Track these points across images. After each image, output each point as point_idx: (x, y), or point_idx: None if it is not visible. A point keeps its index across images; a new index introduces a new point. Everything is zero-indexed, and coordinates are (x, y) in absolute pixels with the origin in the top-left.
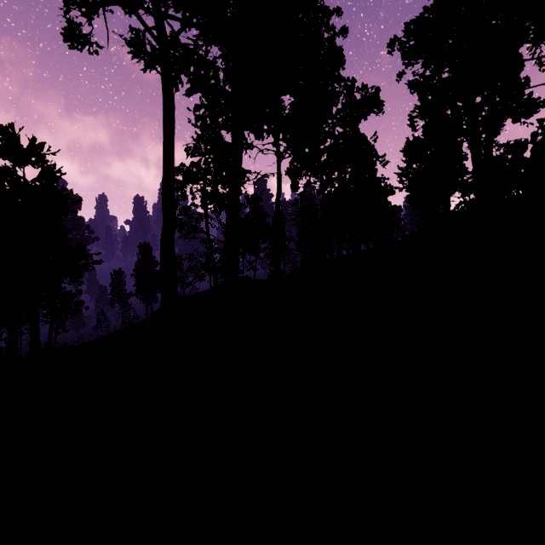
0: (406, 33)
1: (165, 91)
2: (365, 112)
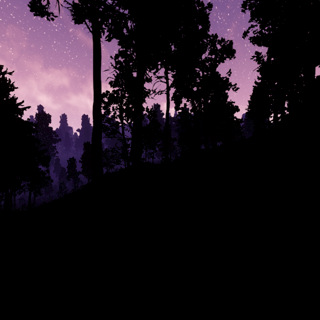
0: None
1: (94, 41)
2: (223, 57)
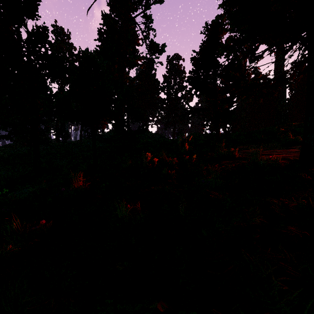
0: None
1: None
2: None
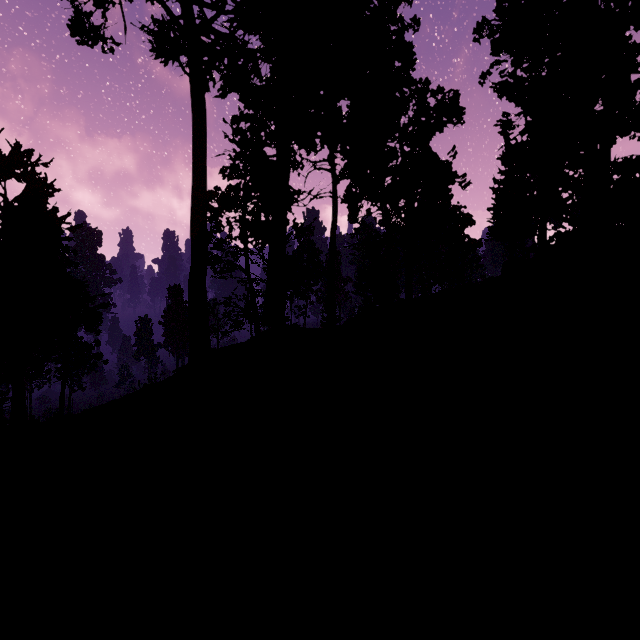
0: (499, 13)
1: (194, 95)
2: (441, 122)
